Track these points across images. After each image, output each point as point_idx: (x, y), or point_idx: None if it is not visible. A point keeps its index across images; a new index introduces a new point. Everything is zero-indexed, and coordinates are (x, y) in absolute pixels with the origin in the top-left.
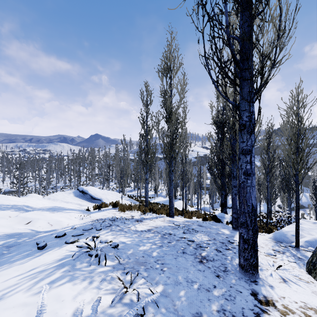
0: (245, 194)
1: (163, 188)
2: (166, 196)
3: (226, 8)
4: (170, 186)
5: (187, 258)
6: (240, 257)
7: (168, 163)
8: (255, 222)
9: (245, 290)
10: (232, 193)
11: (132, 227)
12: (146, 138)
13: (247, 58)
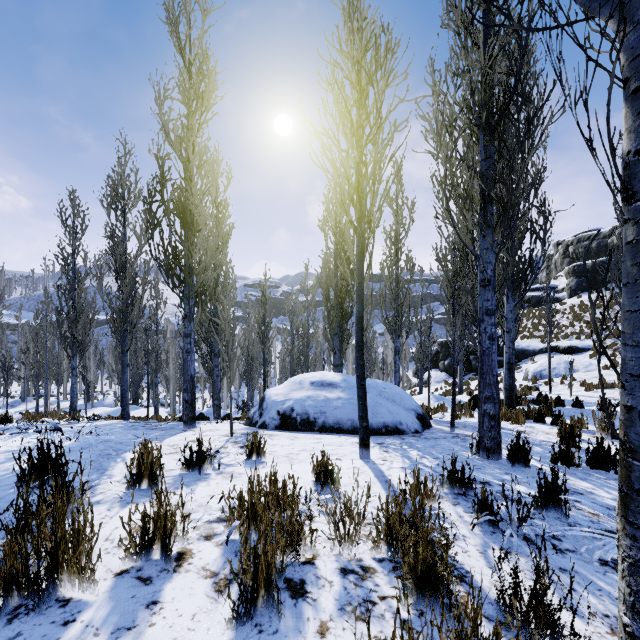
0: (187, 367)
1: (107, 389)
2: (116, 404)
3: (170, 228)
4: (123, 374)
5: (139, 430)
6: (184, 415)
7: (120, 339)
8: (193, 386)
9: (180, 430)
10: (214, 375)
11: (66, 425)
12: (73, 295)
13: (189, 265)
